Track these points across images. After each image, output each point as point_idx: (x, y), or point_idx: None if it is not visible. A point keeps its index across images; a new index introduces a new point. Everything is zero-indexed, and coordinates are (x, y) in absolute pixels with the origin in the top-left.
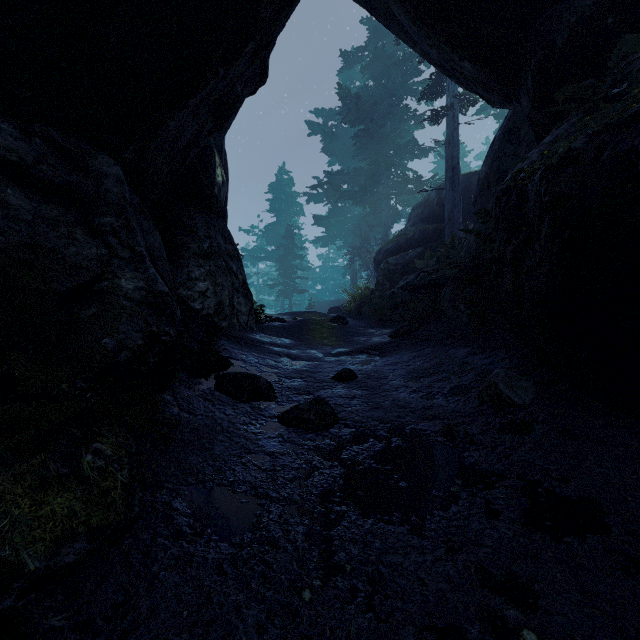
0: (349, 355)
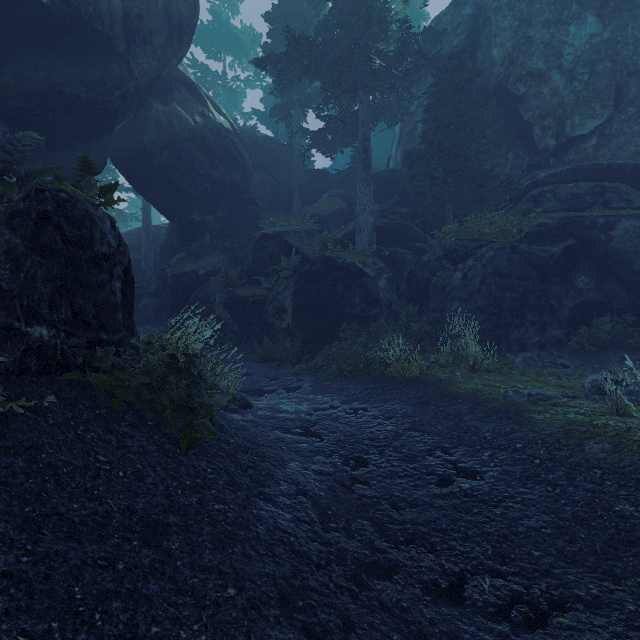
0: None
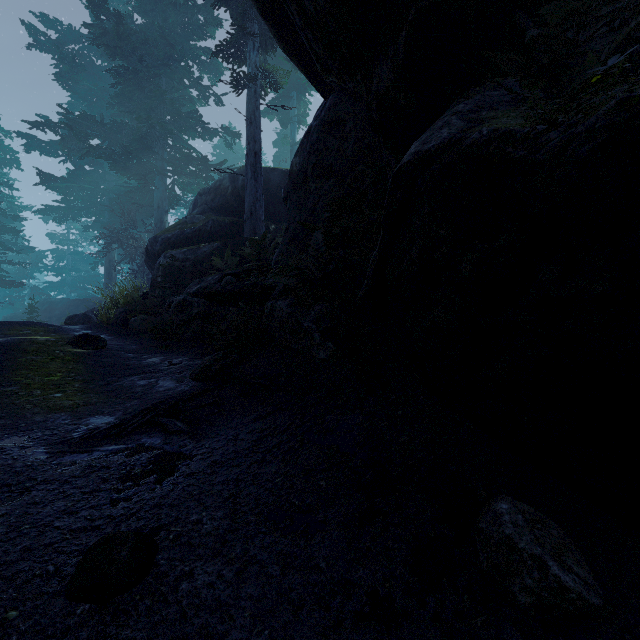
0: (119, 441)
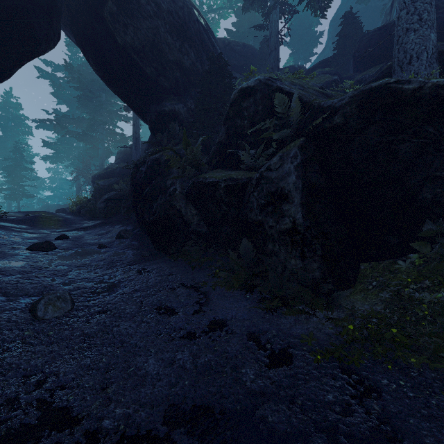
0: (67, 231)
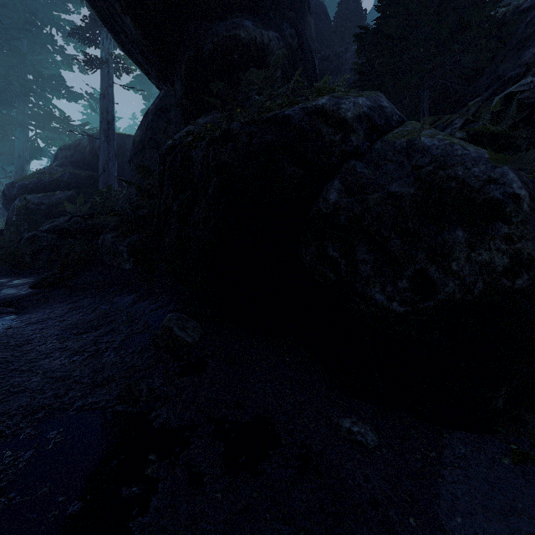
0: None
